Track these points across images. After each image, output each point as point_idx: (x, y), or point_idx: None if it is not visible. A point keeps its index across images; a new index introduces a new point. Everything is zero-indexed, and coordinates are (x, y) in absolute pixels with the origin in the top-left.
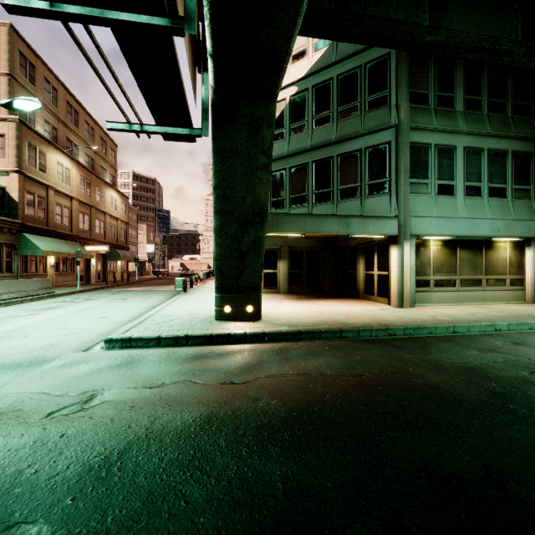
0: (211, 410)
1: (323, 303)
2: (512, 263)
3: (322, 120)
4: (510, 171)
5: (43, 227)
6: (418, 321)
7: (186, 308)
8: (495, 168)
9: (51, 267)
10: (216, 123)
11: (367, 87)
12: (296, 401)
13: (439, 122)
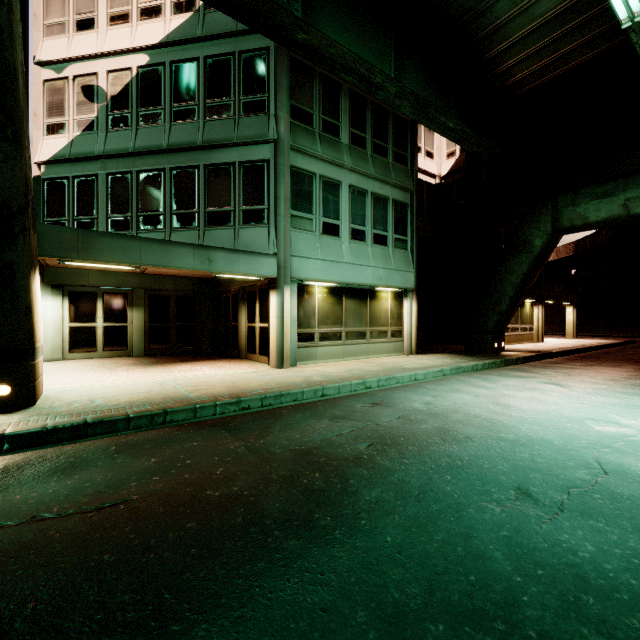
0: None
1: (184, 367)
2: (393, 314)
3: (184, 113)
4: (391, 219)
5: None
6: (286, 385)
7: None
8: (378, 214)
9: None
10: None
11: (242, 83)
12: None
13: (324, 150)
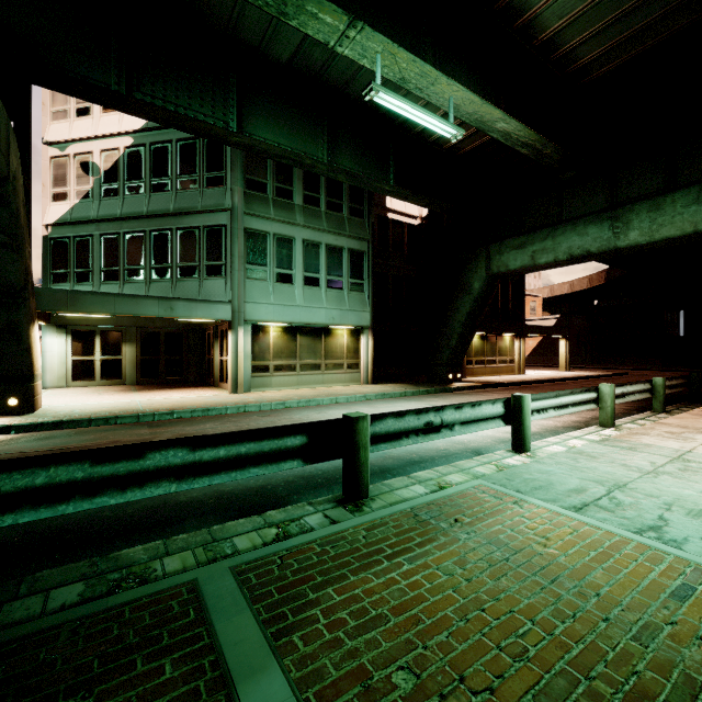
0: None
1: (159, 393)
2: (349, 349)
3: (161, 186)
4: (346, 266)
5: None
6: (219, 404)
7: None
8: (333, 262)
9: None
10: None
11: (206, 162)
12: None
13: (277, 213)
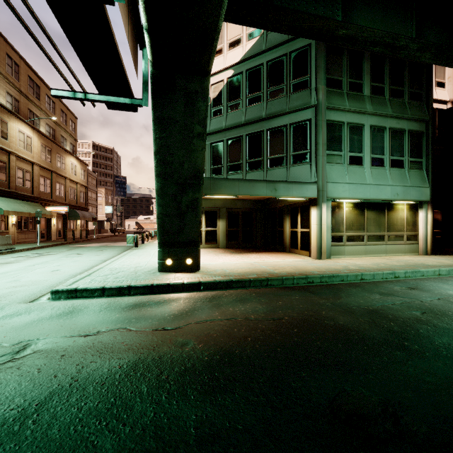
0: (140, 356)
1: (255, 255)
2: (408, 222)
3: (254, 100)
4: (407, 147)
5: (4, 189)
6: (332, 270)
7: (134, 261)
8: (395, 143)
9: (13, 225)
10: (156, 94)
11: (292, 72)
12: (220, 345)
13: (350, 104)
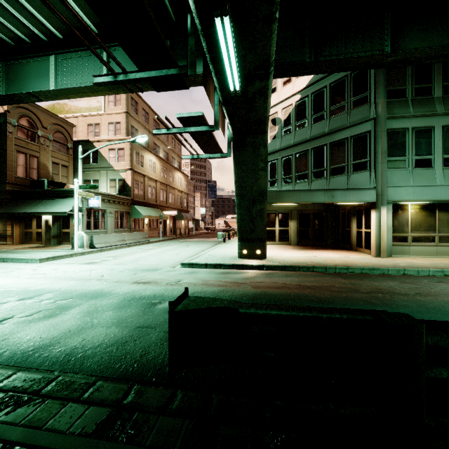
0: (225, 288)
1: (318, 252)
2: None
3: (318, 118)
4: None
5: (142, 201)
6: (378, 265)
7: (223, 251)
8: None
9: (146, 225)
10: (235, 149)
11: (352, 90)
12: (263, 289)
13: (415, 110)
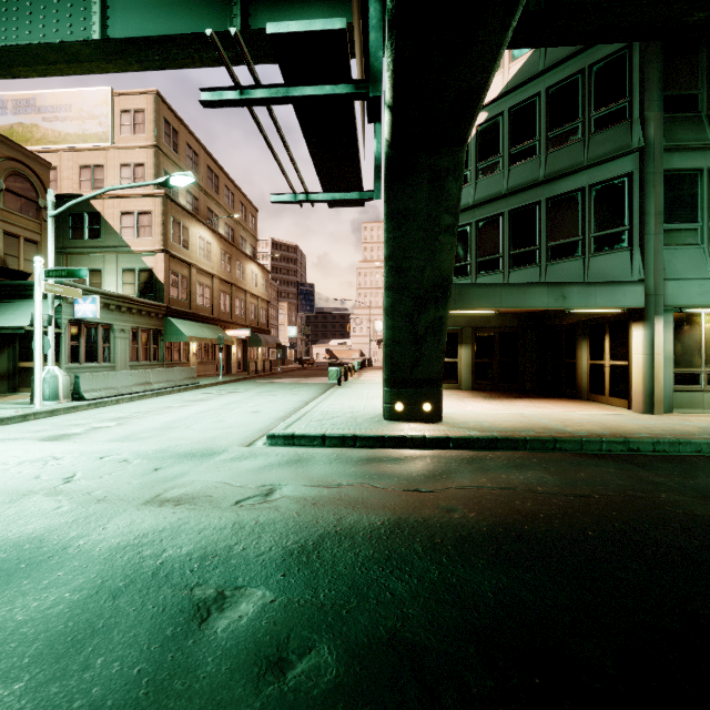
0: (399, 516)
1: (526, 403)
2: None
3: (523, 153)
4: None
5: (186, 310)
6: (678, 433)
7: (346, 404)
8: None
9: (193, 354)
10: (391, 182)
11: (593, 99)
12: (500, 517)
13: None
